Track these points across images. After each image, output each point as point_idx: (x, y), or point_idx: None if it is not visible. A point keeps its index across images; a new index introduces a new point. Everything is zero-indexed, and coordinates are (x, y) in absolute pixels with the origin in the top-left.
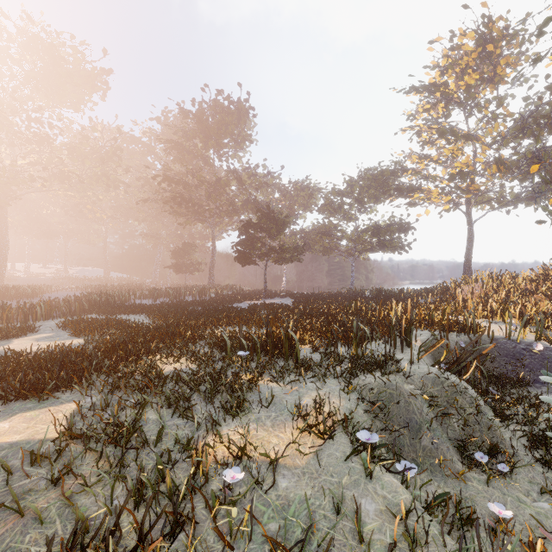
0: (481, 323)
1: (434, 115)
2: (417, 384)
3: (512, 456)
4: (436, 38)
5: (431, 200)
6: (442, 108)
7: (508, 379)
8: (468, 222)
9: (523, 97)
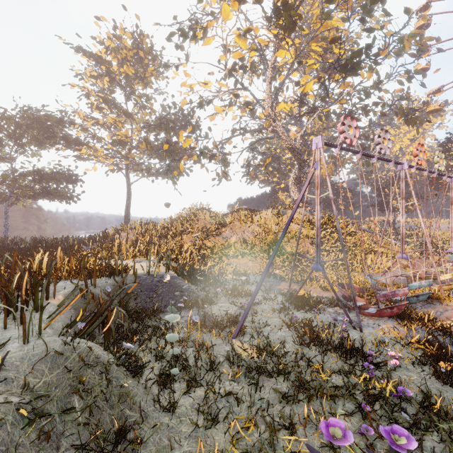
0: (131, 263)
1: (100, 84)
2: (18, 383)
3: (142, 423)
4: (102, 17)
5: (98, 158)
6: (107, 81)
7: (147, 311)
8: (128, 183)
9: (161, 104)
